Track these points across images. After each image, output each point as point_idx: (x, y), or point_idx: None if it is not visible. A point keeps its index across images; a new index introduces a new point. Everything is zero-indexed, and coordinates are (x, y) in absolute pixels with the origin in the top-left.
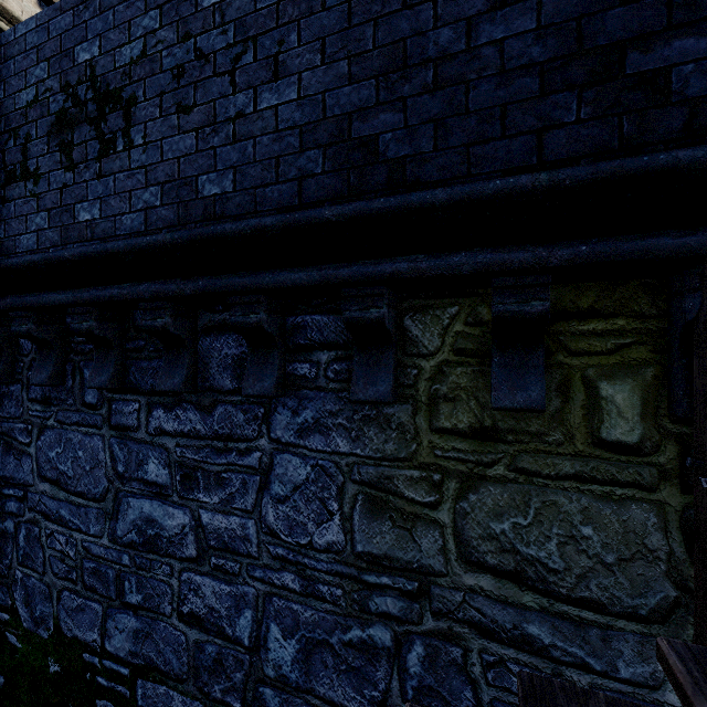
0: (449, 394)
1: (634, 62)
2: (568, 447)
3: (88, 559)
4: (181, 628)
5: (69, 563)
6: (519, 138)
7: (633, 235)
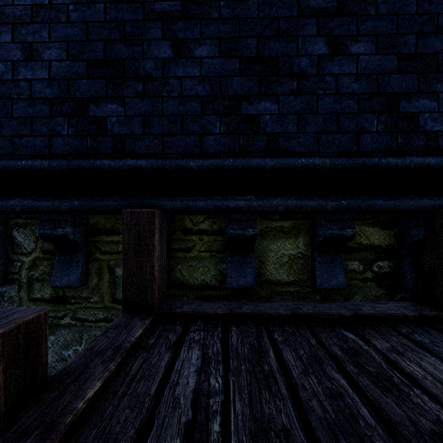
0: (39, 277)
1: (92, 110)
2: (101, 304)
3: None
4: None
5: None
6: (40, 138)
7: (101, 198)
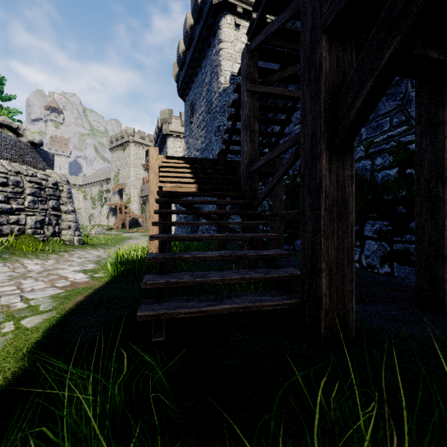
0: None
1: None
2: None
3: None
4: None
5: None
6: None
7: None
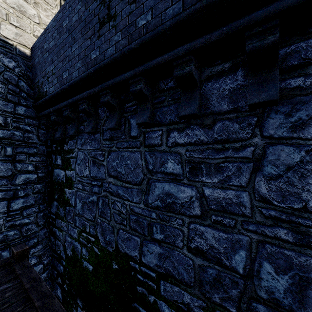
0: None
1: None
2: None
3: (132, 214)
4: (189, 256)
5: (122, 216)
6: None
7: None
